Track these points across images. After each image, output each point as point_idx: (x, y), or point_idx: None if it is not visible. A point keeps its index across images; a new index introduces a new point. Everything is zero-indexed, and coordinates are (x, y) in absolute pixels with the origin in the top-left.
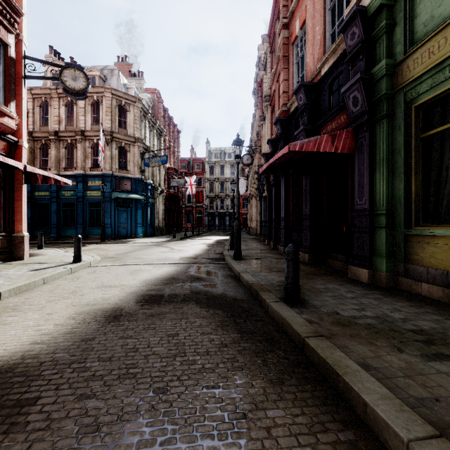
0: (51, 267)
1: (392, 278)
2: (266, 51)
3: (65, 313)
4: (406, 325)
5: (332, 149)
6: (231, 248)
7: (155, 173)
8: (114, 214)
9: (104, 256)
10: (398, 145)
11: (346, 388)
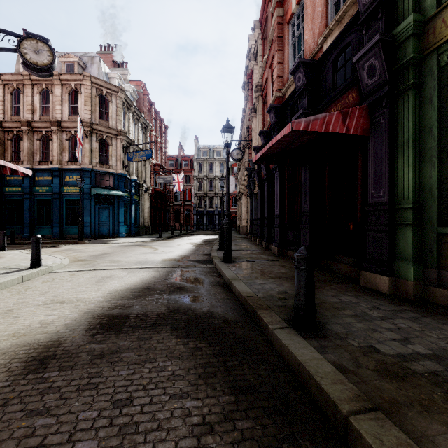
0: None
1: (421, 287)
2: (257, 39)
3: None
4: None
5: (343, 129)
6: (220, 249)
7: (139, 169)
8: (94, 212)
9: (74, 259)
10: (428, 121)
11: None
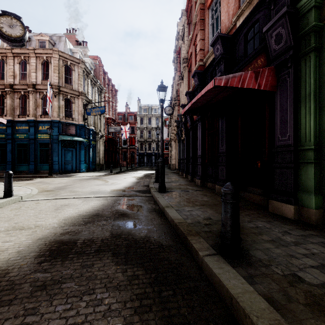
0: None
1: (321, 214)
2: (184, 23)
3: None
4: None
5: (255, 86)
6: (156, 181)
7: (96, 121)
8: (61, 153)
9: (42, 190)
10: None
11: None
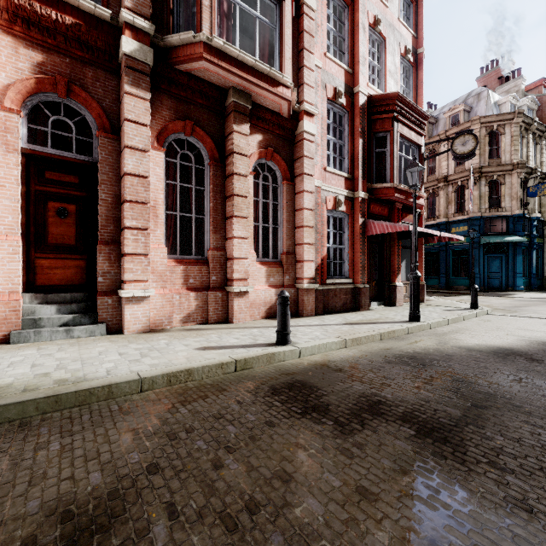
0: (456, 310)
1: None
2: None
3: (510, 337)
4: None
5: None
6: None
7: (543, 201)
8: (482, 262)
9: (491, 308)
10: None
11: None
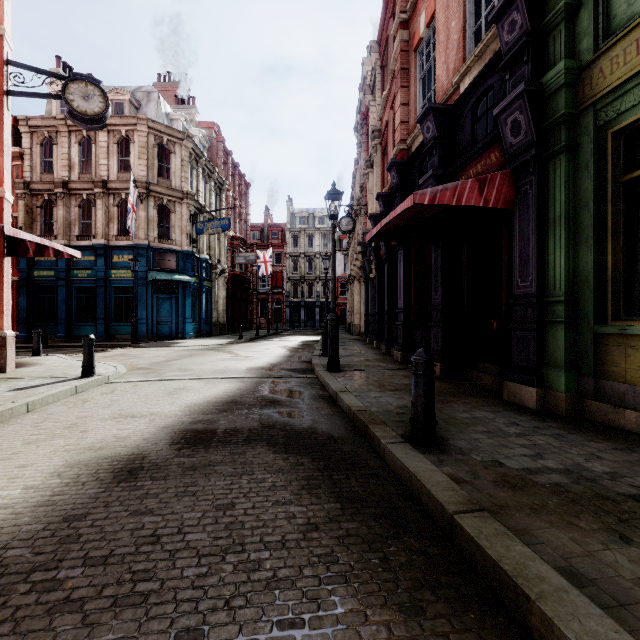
0: (45, 384)
1: (575, 401)
2: (374, 66)
3: (48, 464)
4: (618, 487)
5: (479, 202)
6: (324, 354)
7: (212, 244)
8: (151, 304)
9: (132, 367)
10: (584, 194)
11: (548, 629)
